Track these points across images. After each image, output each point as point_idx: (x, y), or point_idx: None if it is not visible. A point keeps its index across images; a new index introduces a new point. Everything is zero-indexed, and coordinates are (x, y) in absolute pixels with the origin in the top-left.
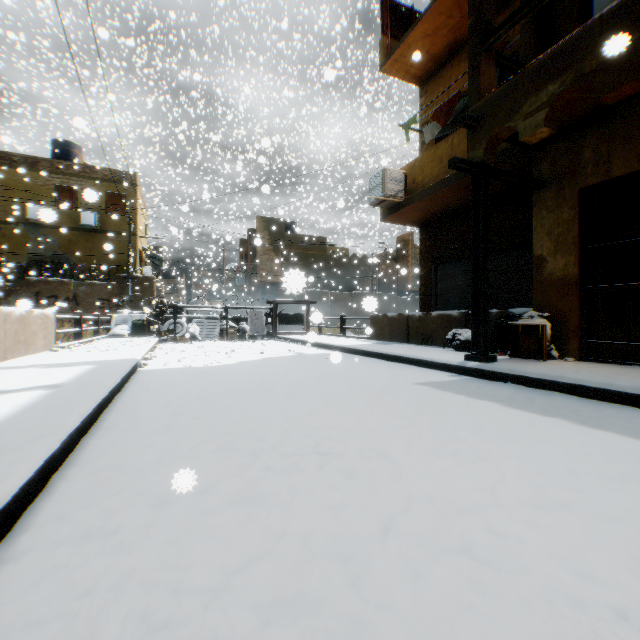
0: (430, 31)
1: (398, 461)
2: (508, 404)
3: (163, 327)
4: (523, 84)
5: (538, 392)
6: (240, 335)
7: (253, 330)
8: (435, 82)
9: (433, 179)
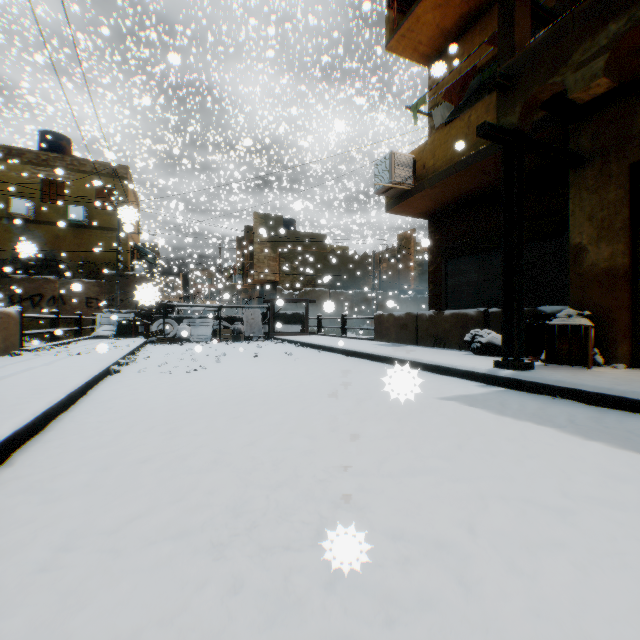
0: (442, 1)
1: (466, 565)
2: (577, 432)
3: (152, 327)
4: (573, 28)
5: (602, 412)
6: (234, 336)
7: (249, 330)
8: (445, 61)
9: (446, 163)
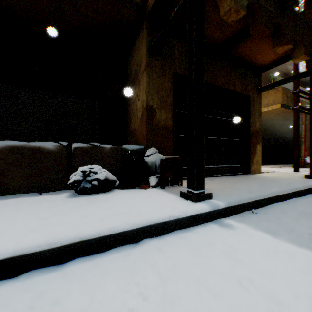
0: None
1: None
2: None
3: None
4: None
5: (280, 209)
6: None
7: None
8: None
9: None
